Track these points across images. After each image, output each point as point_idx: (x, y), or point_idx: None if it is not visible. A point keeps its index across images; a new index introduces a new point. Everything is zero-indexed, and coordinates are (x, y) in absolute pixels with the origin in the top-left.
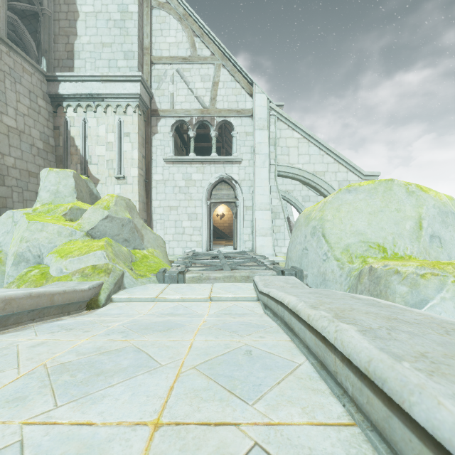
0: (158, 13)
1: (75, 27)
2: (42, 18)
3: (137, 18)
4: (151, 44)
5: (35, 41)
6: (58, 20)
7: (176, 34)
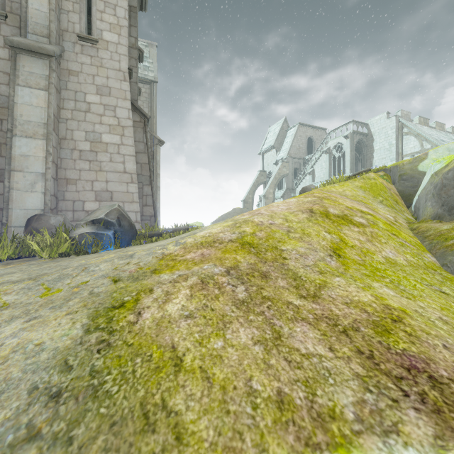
0: (405, 137)
1: (372, 155)
2: (362, 155)
3: (395, 145)
4: (402, 150)
5: (358, 154)
6: (367, 154)
7: (413, 143)
